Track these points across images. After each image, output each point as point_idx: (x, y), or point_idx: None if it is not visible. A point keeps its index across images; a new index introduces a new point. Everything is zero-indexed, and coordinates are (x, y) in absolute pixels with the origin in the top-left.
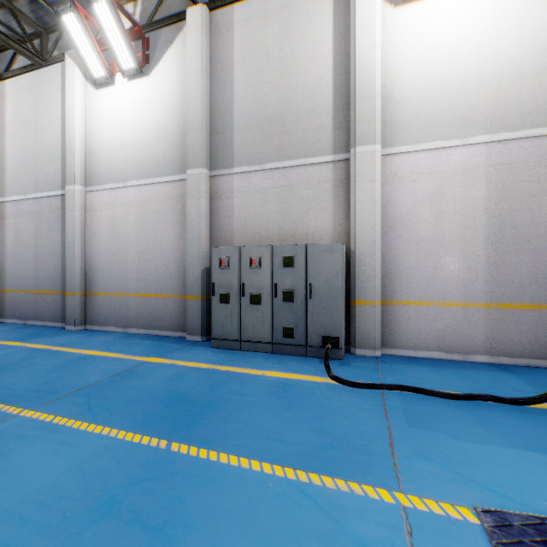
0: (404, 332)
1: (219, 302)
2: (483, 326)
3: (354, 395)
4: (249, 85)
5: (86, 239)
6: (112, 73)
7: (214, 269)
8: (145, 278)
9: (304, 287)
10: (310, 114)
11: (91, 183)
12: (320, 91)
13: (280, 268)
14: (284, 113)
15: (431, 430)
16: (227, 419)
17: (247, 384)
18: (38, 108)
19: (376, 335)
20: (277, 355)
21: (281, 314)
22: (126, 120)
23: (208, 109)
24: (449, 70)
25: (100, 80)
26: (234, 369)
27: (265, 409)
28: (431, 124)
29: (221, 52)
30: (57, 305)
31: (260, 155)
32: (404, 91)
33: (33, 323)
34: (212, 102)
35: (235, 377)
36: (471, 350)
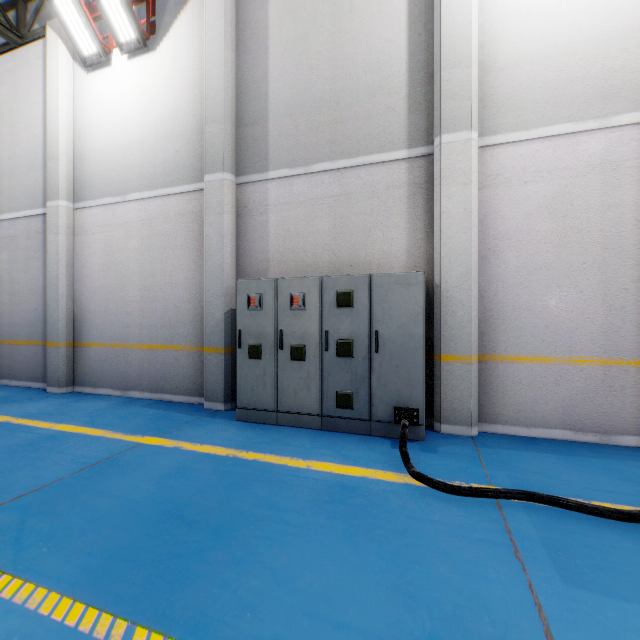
0: (512, 400)
1: (247, 358)
2: (631, 394)
3: (453, 509)
4: (289, 57)
5: (75, 272)
6: (107, 49)
7: (241, 311)
8: (151, 323)
9: (368, 336)
10: (375, 94)
11: (81, 197)
12: (390, 59)
13: (333, 309)
14: (338, 93)
15: (609, 594)
16: (245, 563)
17: (283, 486)
18: (15, 102)
19: (471, 405)
20: (328, 432)
21: (334, 374)
22: (126, 113)
23: (234, 93)
24: (579, 20)
25: (91, 59)
26: (265, 458)
27: (310, 541)
28: (552, 99)
29: (252, 13)
30: (38, 360)
31: (304, 154)
32: (512, 54)
33: (9, 383)
34: (239, 83)
35: (265, 472)
36: (613, 429)
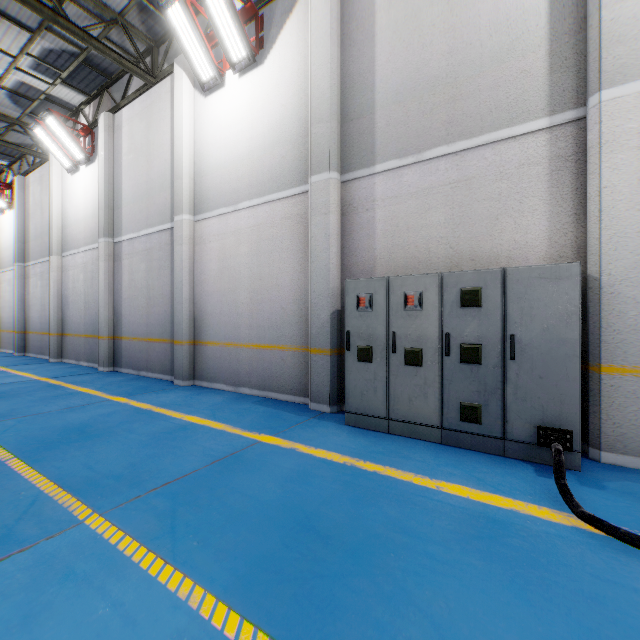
0: None
1: (356, 360)
2: None
3: None
4: (398, 40)
5: (195, 278)
6: (221, 71)
7: (349, 312)
8: (259, 324)
9: (500, 340)
10: (504, 59)
11: (200, 210)
12: (523, 14)
13: (456, 309)
14: (456, 67)
15: None
16: (396, 601)
17: (415, 508)
18: (149, 133)
19: None
20: (450, 448)
21: (457, 382)
22: (237, 127)
23: (339, 89)
24: None
25: (209, 84)
26: (386, 471)
27: (468, 587)
28: None
29: (357, 4)
30: (167, 355)
31: (416, 141)
32: None
33: (145, 374)
34: (344, 79)
35: (390, 488)
36: None
